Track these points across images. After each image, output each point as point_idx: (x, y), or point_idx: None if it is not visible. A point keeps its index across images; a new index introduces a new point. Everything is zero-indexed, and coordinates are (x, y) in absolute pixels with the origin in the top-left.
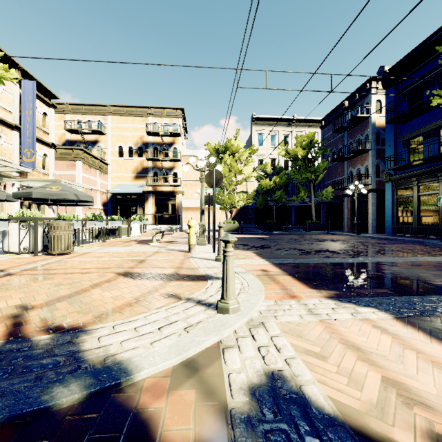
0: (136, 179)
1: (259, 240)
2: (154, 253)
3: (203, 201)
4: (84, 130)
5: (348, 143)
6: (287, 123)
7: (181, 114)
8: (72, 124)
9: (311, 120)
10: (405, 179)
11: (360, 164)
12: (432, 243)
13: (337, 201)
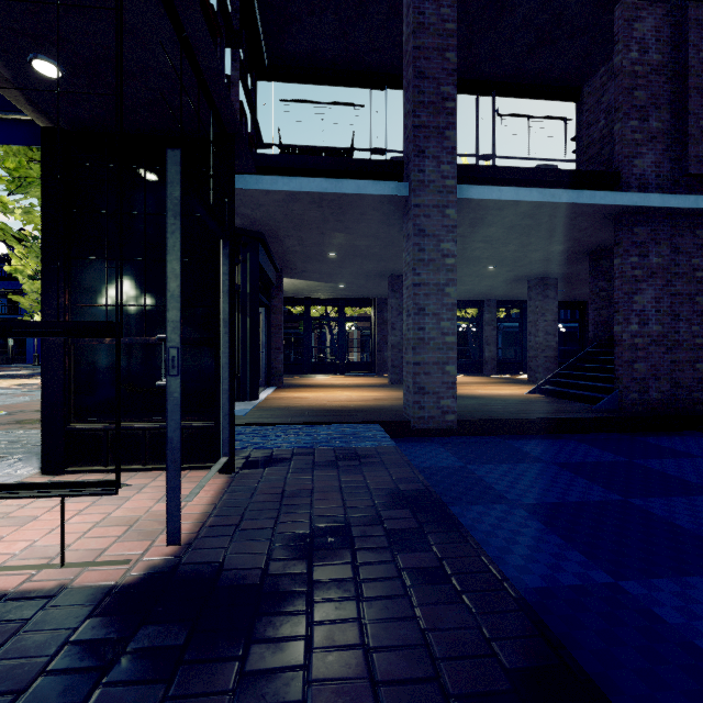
0: None
1: None
2: None
3: None
4: None
5: None
6: None
7: None
8: None
9: None
10: None
11: None
12: (7, 365)
13: None
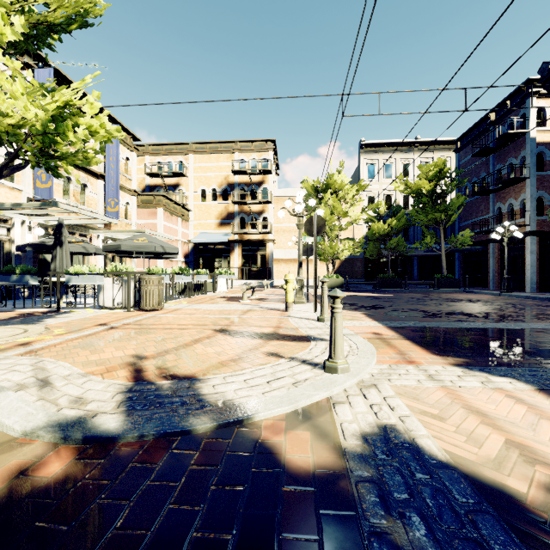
0: (220, 227)
1: (369, 299)
2: (247, 312)
3: (301, 251)
4: (165, 173)
5: (495, 169)
6: (407, 148)
7: (272, 147)
8: (152, 167)
9: (441, 142)
10: None
11: (513, 197)
12: None
13: (478, 248)
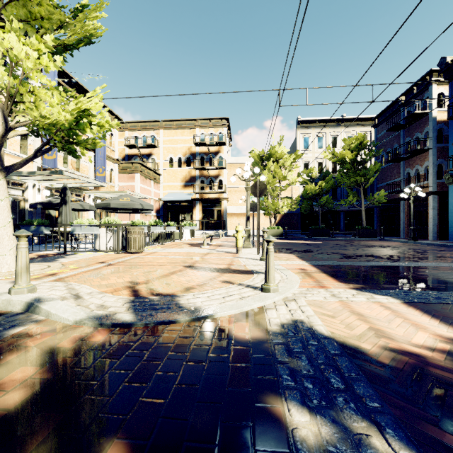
0: (184, 188)
1: (302, 245)
2: (207, 254)
3: (248, 208)
4: (140, 144)
5: (405, 142)
6: (335, 124)
7: (226, 124)
8: (130, 140)
9: (362, 119)
10: None
11: (419, 164)
12: None
13: (392, 205)
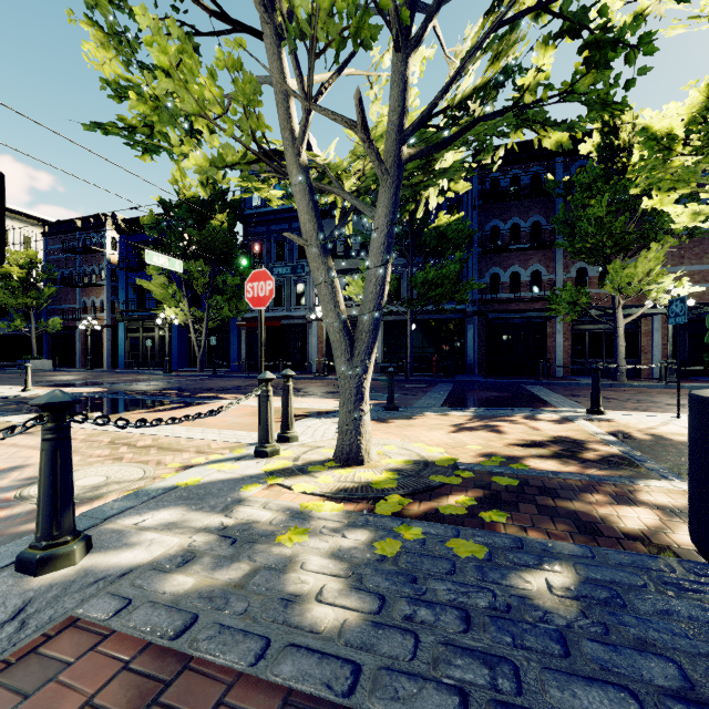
0: None
1: None
2: None
3: None
4: None
5: (82, 268)
6: None
7: None
8: None
9: (25, 214)
10: (134, 320)
11: (96, 296)
12: (144, 372)
13: (68, 333)
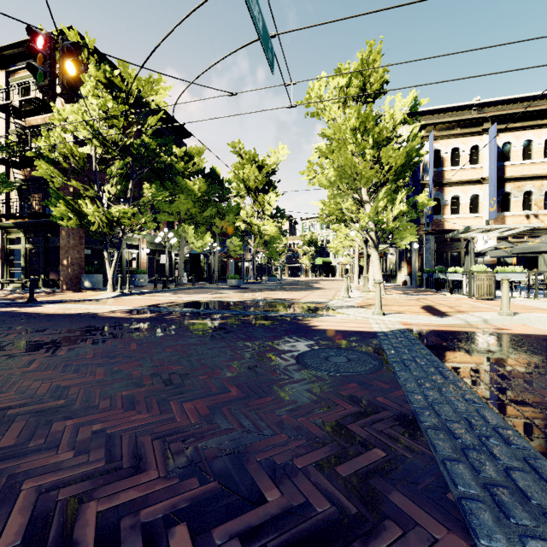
0: None
1: None
2: (529, 308)
3: None
4: None
5: None
6: None
7: None
8: None
9: None
10: None
11: None
12: None
13: None
